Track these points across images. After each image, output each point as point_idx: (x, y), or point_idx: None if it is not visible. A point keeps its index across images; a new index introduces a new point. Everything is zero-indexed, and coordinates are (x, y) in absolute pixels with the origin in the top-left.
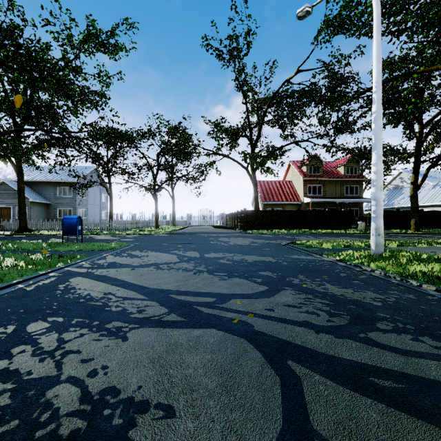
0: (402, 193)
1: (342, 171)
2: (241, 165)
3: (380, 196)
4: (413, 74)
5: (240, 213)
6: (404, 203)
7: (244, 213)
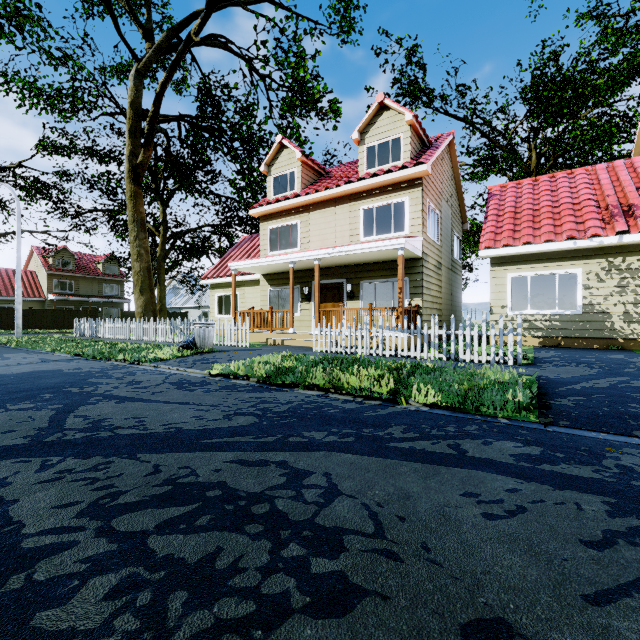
0: (176, 295)
1: (101, 269)
2: None
3: (19, 307)
4: (120, 214)
5: None
6: (174, 304)
7: None
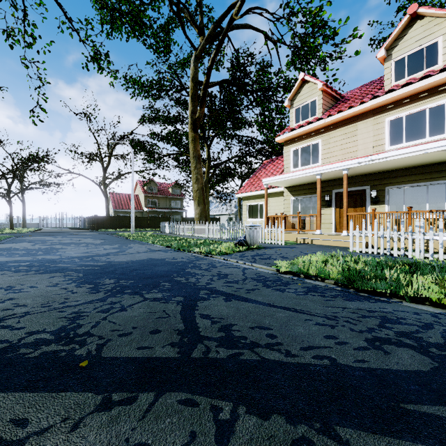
0: (212, 206)
1: (170, 191)
2: (95, 182)
3: (133, 215)
4: (183, 155)
5: (94, 218)
6: (211, 212)
7: (96, 218)
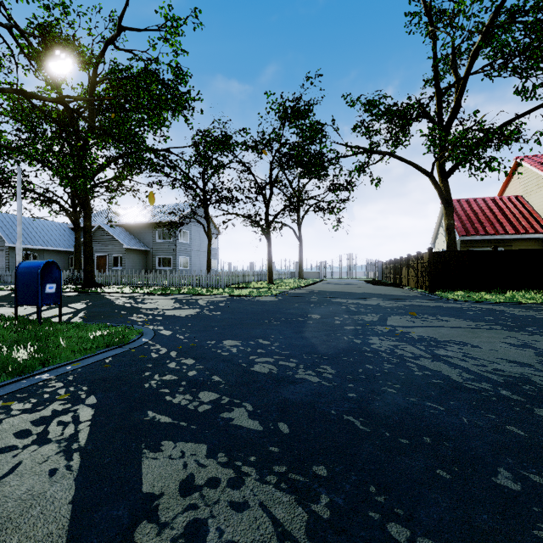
0: None
1: None
2: (418, 167)
3: None
4: None
5: (416, 259)
6: None
7: (429, 257)
